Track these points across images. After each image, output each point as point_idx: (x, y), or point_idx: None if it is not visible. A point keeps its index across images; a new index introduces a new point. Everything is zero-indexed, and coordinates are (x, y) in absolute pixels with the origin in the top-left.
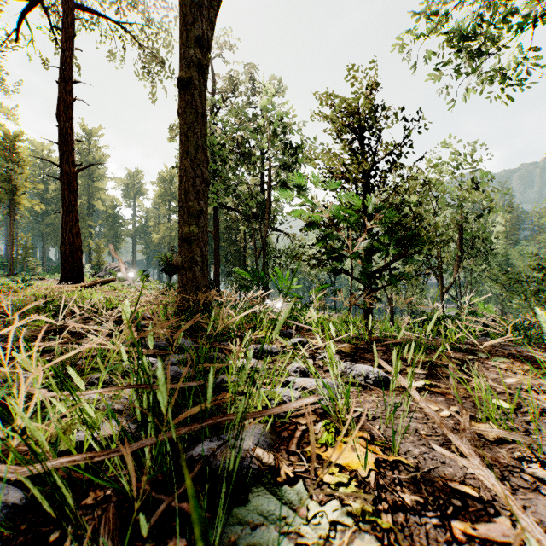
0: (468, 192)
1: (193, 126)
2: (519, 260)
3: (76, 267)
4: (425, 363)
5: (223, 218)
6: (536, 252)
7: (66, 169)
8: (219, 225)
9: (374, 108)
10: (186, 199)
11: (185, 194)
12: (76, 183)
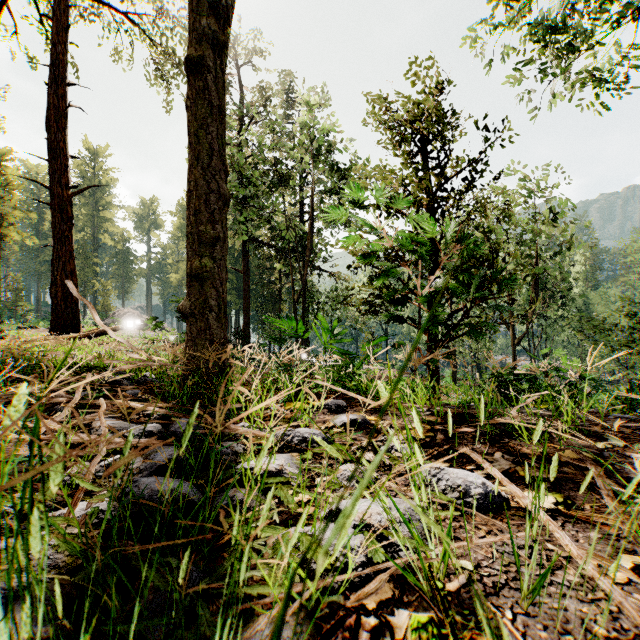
0: (545, 224)
1: (206, 123)
2: (601, 305)
3: (70, 313)
4: (540, 456)
5: (255, 255)
6: (624, 296)
7: (57, 192)
8: (250, 263)
9: (441, 113)
10: (196, 221)
11: (195, 216)
12: (70, 210)
